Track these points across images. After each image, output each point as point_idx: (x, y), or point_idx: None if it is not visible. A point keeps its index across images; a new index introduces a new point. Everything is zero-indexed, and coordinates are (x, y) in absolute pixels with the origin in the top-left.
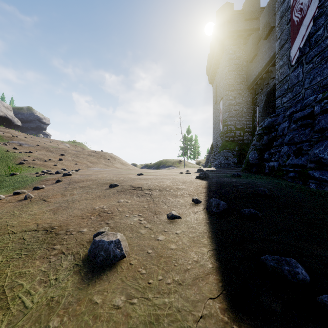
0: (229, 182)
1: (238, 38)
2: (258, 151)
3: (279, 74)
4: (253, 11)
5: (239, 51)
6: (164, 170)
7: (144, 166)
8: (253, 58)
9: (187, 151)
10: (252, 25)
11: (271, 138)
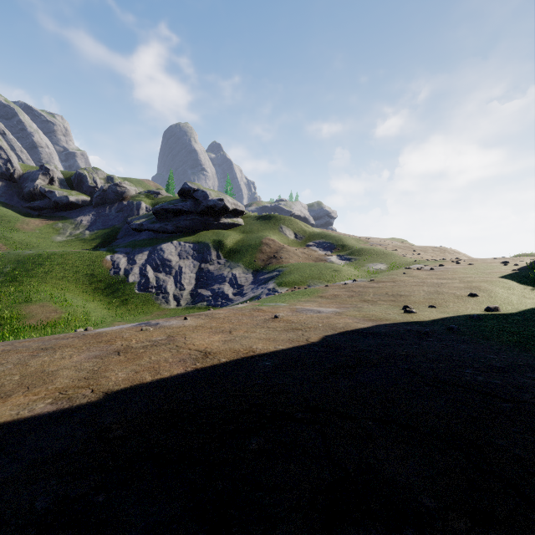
0: None
1: None
2: None
3: None
4: None
5: None
6: None
7: None
8: None
9: None
10: None
11: None
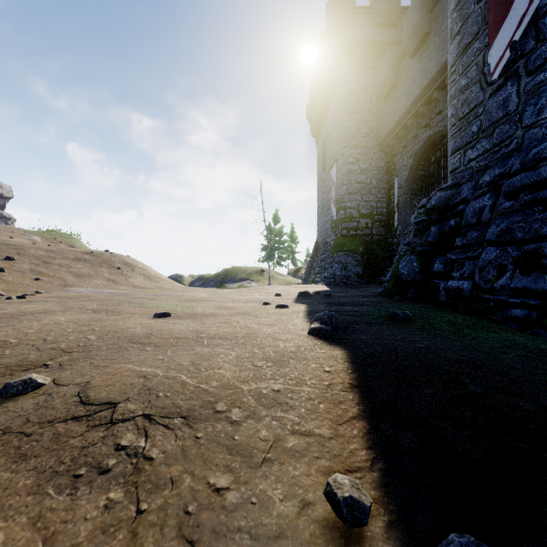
0: (413, 354)
1: (363, 55)
2: (419, 257)
3: (459, 104)
4: (390, 10)
5: (365, 79)
6: (231, 290)
7: (197, 280)
8: (390, 92)
9: (273, 253)
10: (387, 35)
11: (447, 230)
